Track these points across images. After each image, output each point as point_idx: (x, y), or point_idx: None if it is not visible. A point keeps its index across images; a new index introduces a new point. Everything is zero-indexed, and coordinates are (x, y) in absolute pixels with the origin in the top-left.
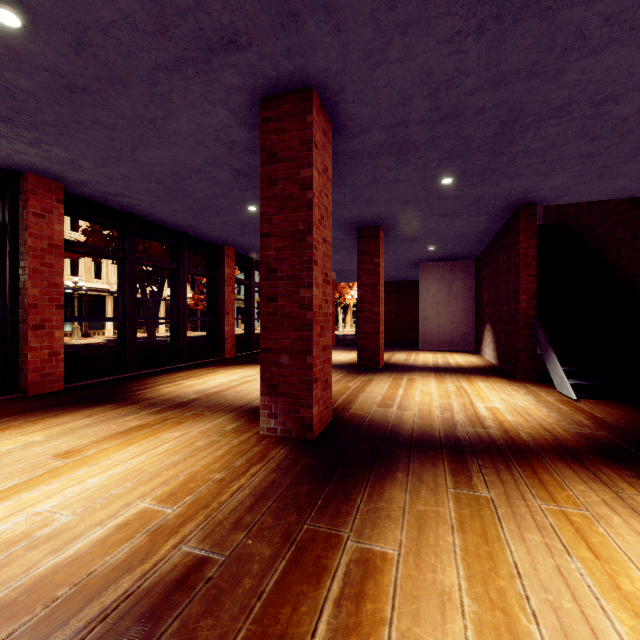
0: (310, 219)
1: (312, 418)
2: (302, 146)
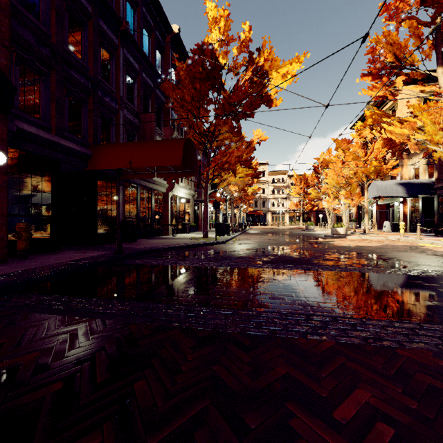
0: None
1: None
2: None
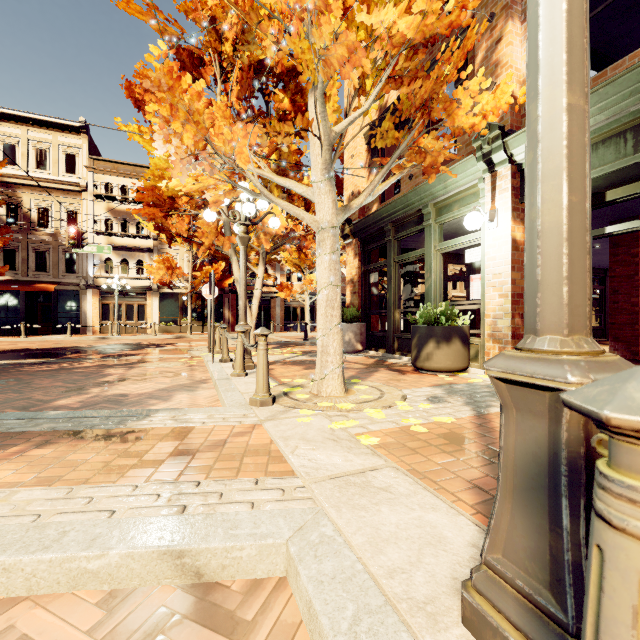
0: (636, 269)
1: (638, 351)
2: (632, 240)
